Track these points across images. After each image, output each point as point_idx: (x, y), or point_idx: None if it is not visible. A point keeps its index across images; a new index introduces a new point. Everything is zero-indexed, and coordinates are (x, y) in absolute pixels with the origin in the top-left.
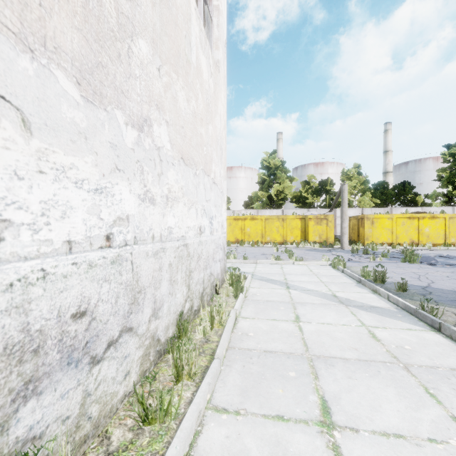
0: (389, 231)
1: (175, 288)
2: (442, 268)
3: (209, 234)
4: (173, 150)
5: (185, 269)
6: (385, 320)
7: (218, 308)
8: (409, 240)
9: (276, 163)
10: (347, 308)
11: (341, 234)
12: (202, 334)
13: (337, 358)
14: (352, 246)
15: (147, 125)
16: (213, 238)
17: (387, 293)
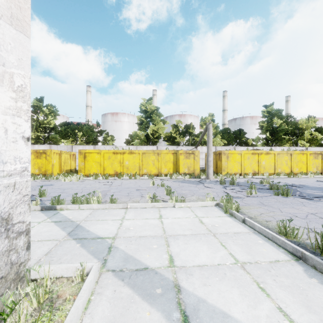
0: (239, 163)
1: None
2: (320, 202)
3: None
4: None
5: None
6: None
7: None
8: (252, 170)
9: (152, 108)
10: None
11: (207, 166)
12: None
13: None
14: (215, 176)
15: None
16: None
17: None
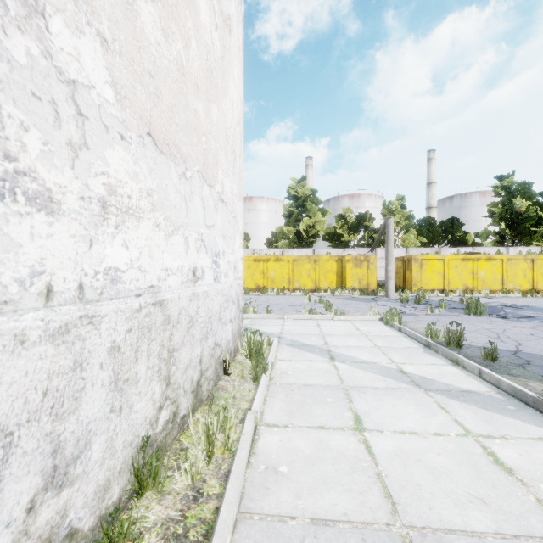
0: (440, 275)
1: (130, 393)
2: (517, 322)
3: (213, 281)
4: (124, 109)
5: (159, 349)
6: (497, 421)
7: (222, 418)
8: (462, 286)
9: (305, 192)
10: (428, 395)
11: (386, 278)
12: (189, 478)
13: (458, 532)
14: (398, 293)
15: (22, 2)
16: (219, 287)
17: (479, 368)
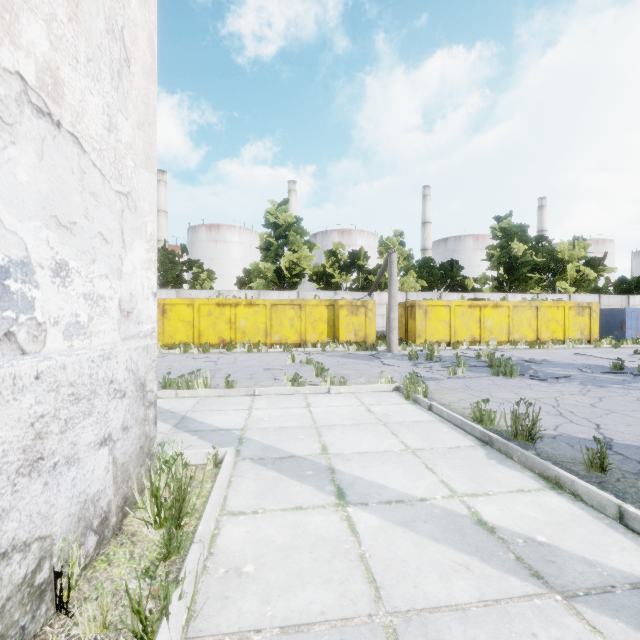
0: (446, 324)
1: None
2: (557, 384)
3: None
4: None
5: None
6: None
7: None
8: (469, 337)
9: (287, 219)
10: (587, 623)
11: (389, 329)
12: None
13: None
14: (402, 347)
15: None
16: (31, 367)
17: (621, 505)
